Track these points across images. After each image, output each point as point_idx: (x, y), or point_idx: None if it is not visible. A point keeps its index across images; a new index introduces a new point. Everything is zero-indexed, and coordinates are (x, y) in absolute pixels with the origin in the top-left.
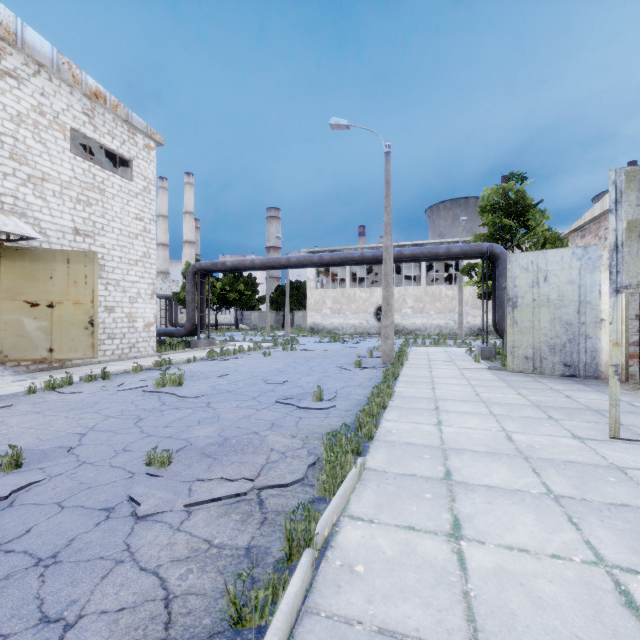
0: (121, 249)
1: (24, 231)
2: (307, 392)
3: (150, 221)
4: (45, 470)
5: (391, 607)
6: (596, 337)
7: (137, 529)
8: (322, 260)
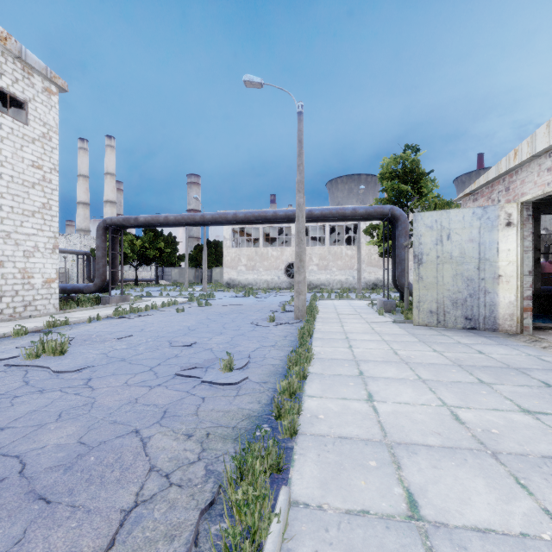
0: (13, 198)
1: None
2: (216, 357)
3: (51, 170)
4: None
5: None
6: (494, 292)
7: None
8: (236, 218)
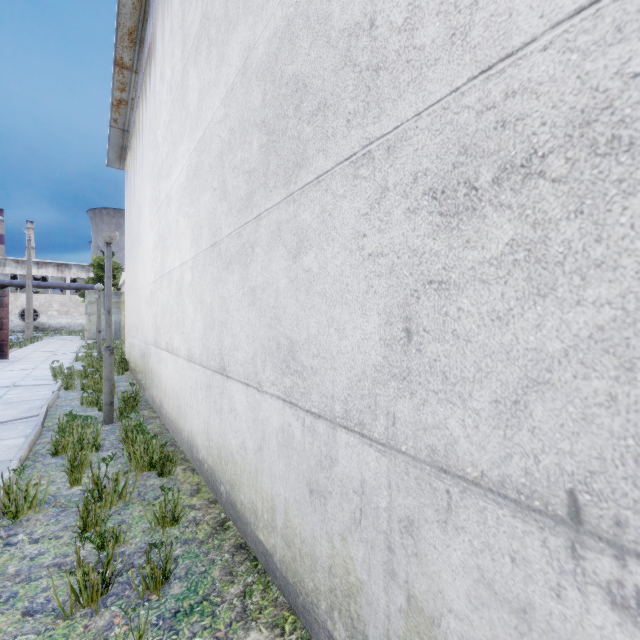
0: None
1: None
2: None
3: None
4: None
5: (25, 351)
6: None
7: None
8: None
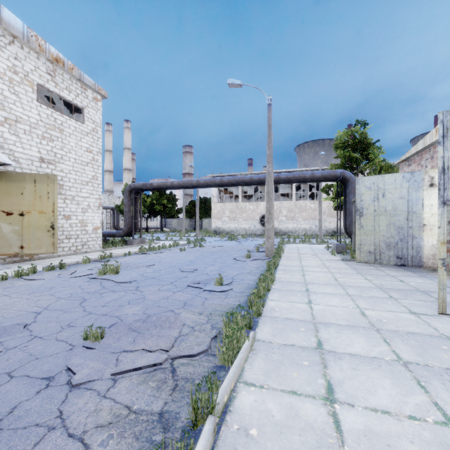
0: (76, 173)
1: (1, 159)
2: (211, 278)
3: (97, 153)
4: (3, 344)
5: None
6: (420, 237)
7: (70, 396)
8: (222, 182)
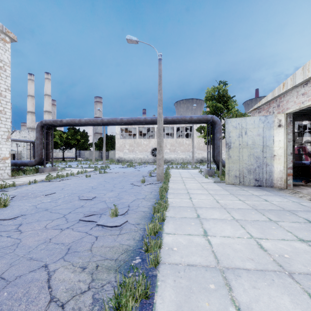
0: None
1: None
2: (107, 207)
3: (5, 90)
4: None
5: None
6: (271, 165)
7: None
8: (122, 121)
